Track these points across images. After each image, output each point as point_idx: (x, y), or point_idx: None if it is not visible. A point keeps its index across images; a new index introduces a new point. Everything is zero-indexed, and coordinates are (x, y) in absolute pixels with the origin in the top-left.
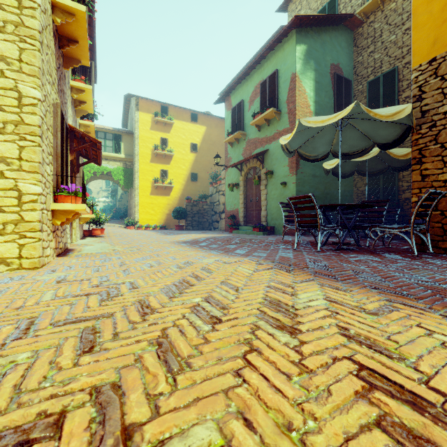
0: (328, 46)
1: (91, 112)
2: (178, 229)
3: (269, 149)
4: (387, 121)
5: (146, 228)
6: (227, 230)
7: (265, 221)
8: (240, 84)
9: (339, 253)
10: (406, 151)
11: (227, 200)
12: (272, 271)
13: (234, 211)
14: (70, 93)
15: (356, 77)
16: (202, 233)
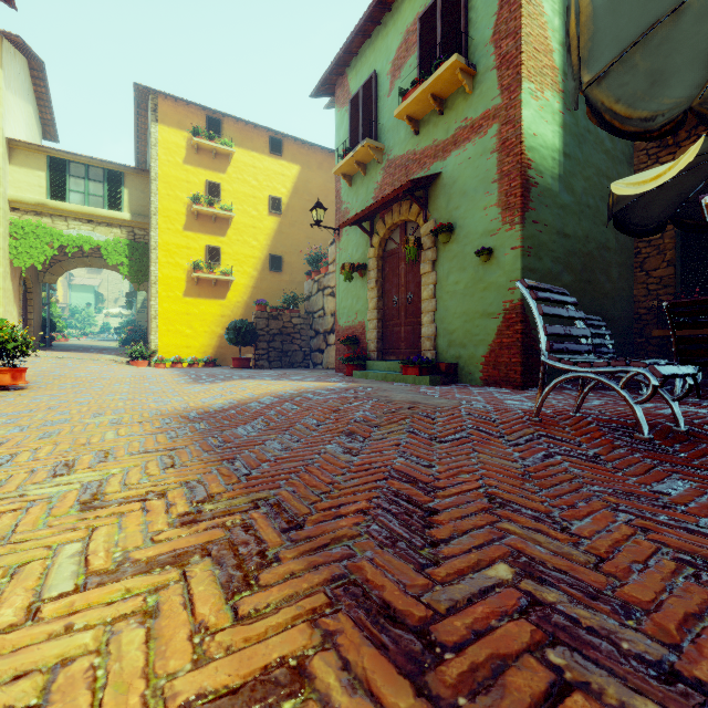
0: None
1: None
2: (238, 366)
3: (443, 171)
4: None
5: (173, 363)
6: (340, 370)
7: (431, 350)
8: (369, 39)
9: None
10: None
11: (340, 304)
12: None
13: (355, 328)
14: None
15: None
16: (279, 378)
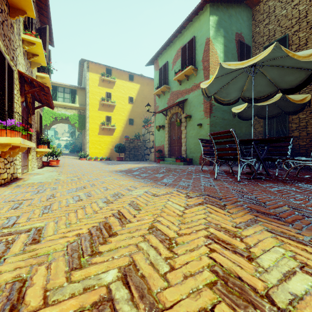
0: (234, 19)
1: (44, 64)
2: (119, 160)
3: (188, 98)
4: (294, 67)
5: (95, 159)
6: (155, 161)
7: (184, 154)
8: (165, 49)
9: (256, 183)
10: (302, 97)
11: (155, 138)
12: (204, 207)
13: (161, 147)
14: (21, 45)
15: (254, 44)
16: (136, 163)
